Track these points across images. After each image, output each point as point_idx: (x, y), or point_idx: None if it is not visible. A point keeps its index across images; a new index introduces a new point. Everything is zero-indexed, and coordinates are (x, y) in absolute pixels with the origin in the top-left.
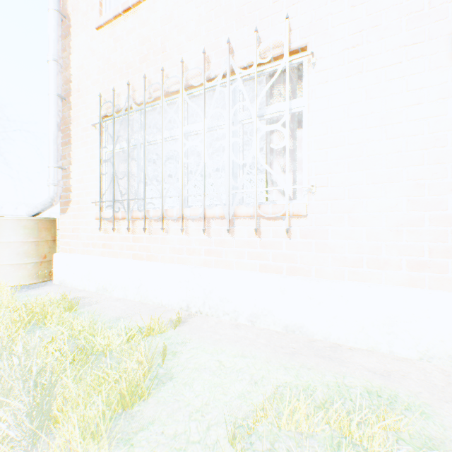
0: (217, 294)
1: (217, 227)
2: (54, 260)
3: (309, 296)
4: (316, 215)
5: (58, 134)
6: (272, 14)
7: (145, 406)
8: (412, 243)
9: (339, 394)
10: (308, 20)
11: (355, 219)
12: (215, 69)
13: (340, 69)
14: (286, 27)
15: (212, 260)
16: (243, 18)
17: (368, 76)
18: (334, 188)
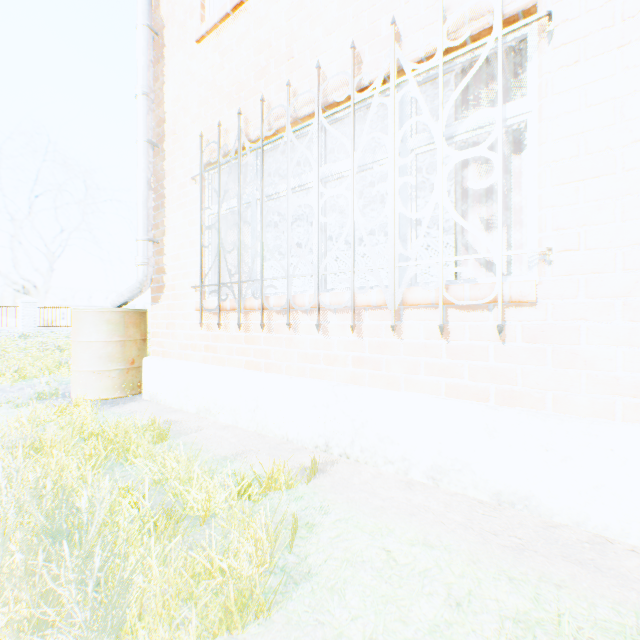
0: (374, 430)
1: (372, 323)
2: (144, 366)
3: (543, 446)
4: (555, 300)
5: (148, 195)
6: None
7: (266, 627)
8: None
9: None
10: None
11: (639, 309)
12: (369, 72)
13: (606, 34)
14: None
15: (365, 374)
16: None
17: None
18: (592, 251)
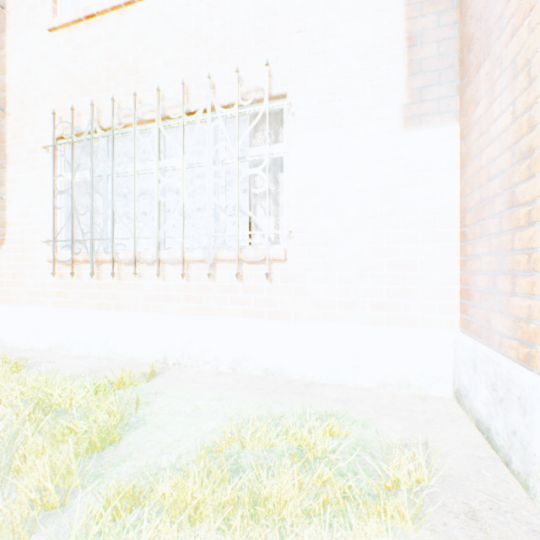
0: (198, 343)
1: (198, 272)
2: None
3: (288, 339)
4: (296, 259)
5: None
6: (254, 56)
7: (115, 448)
8: (374, 285)
9: (302, 419)
10: (288, 69)
11: (329, 264)
12: (195, 102)
13: (316, 122)
14: (266, 73)
15: (193, 307)
16: (225, 53)
17: (339, 132)
18: (311, 234)
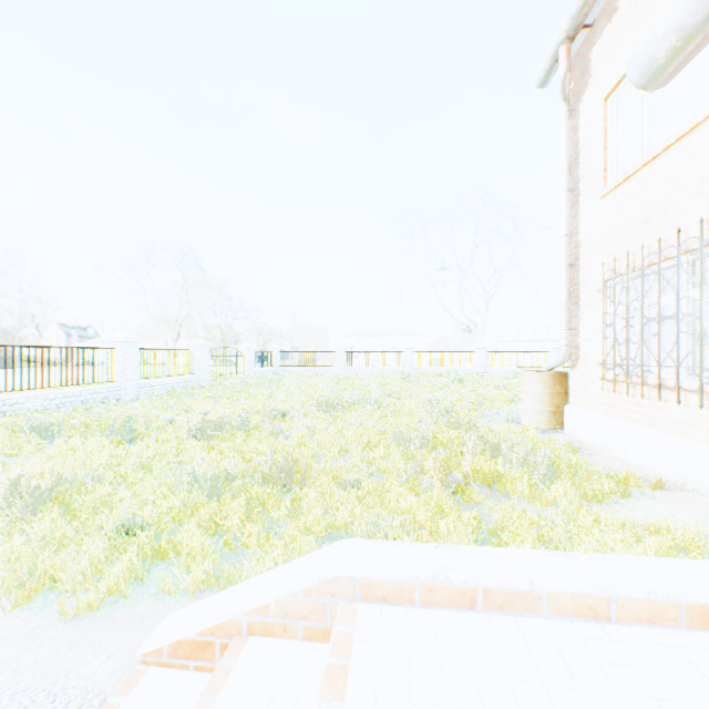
0: None
1: None
2: (564, 411)
3: None
4: None
5: (566, 300)
6: None
7: (598, 504)
8: None
9: None
10: None
11: None
12: None
13: None
14: None
15: None
16: None
17: None
18: None
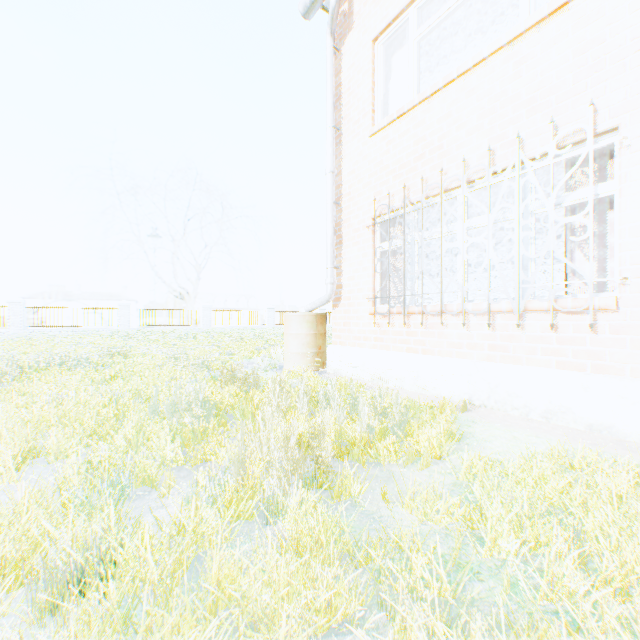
0: (504, 389)
1: (502, 322)
2: (328, 351)
3: (620, 395)
4: (632, 308)
5: (333, 238)
6: (571, 97)
7: (458, 443)
8: None
9: None
10: (619, 98)
11: None
12: (500, 162)
13: None
14: (589, 114)
15: (497, 355)
16: (534, 105)
17: None
18: None
